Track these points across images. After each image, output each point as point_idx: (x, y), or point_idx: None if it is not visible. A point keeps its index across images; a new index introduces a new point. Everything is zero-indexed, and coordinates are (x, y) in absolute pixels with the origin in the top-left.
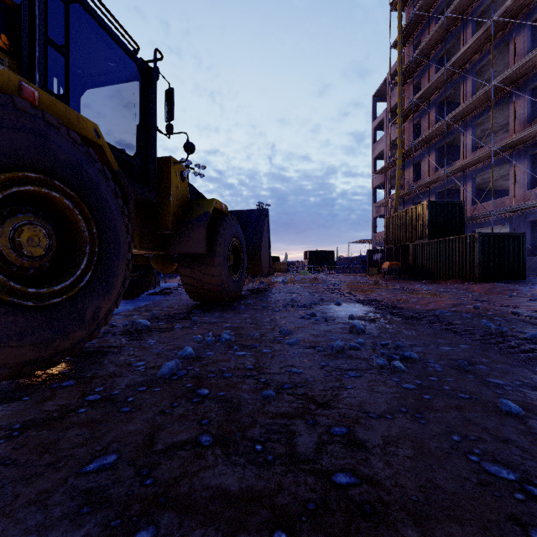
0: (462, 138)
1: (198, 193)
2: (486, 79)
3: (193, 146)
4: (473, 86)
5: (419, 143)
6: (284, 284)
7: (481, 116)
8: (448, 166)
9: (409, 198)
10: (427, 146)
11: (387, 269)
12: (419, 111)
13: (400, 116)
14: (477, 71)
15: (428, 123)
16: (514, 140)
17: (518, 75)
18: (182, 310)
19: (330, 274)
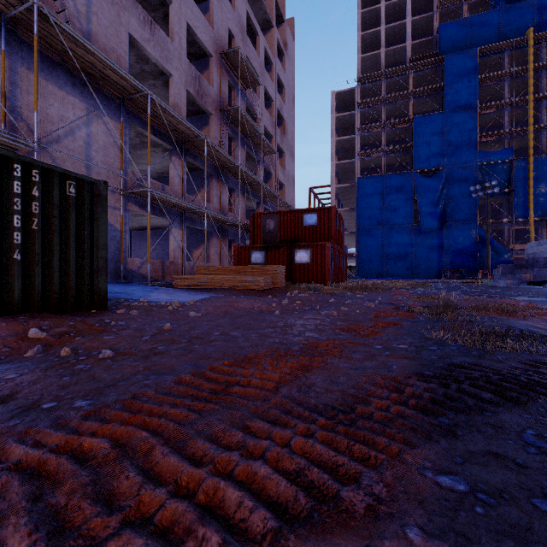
0: None
1: None
2: None
3: None
4: None
5: None
6: None
7: None
8: None
9: None
10: None
11: None
12: None
13: None
14: None
15: None
16: None
17: None
18: None
19: None
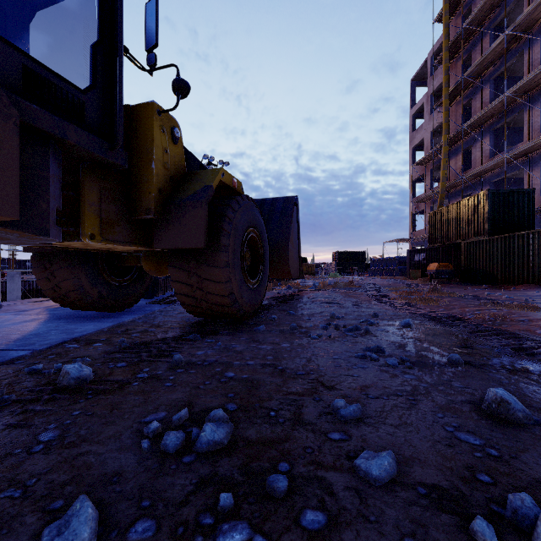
0: (527, 116)
1: (203, 168)
2: None
3: (186, 84)
4: None
5: (470, 127)
6: (316, 290)
7: None
8: (507, 150)
9: (455, 190)
10: (479, 129)
11: (434, 272)
12: (469, 90)
13: (446, 97)
14: None
15: (480, 103)
16: None
17: None
18: (173, 333)
19: (362, 277)
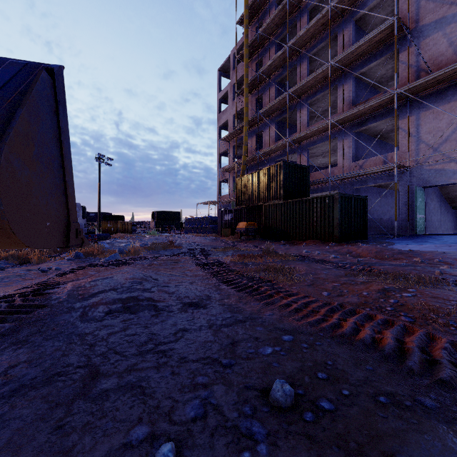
0: (299, 114)
1: None
2: (312, 69)
3: None
4: (308, 69)
5: (263, 114)
6: (114, 266)
7: (314, 95)
8: (286, 138)
9: (251, 165)
10: (268, 118)
11: (244, 230)
12: (261, 87)
13: (247, 86)
14: (309, 59)
15: (269, 98)
16: (347, 116)
17: (348, 61)
18: None
19: (179, 234)
